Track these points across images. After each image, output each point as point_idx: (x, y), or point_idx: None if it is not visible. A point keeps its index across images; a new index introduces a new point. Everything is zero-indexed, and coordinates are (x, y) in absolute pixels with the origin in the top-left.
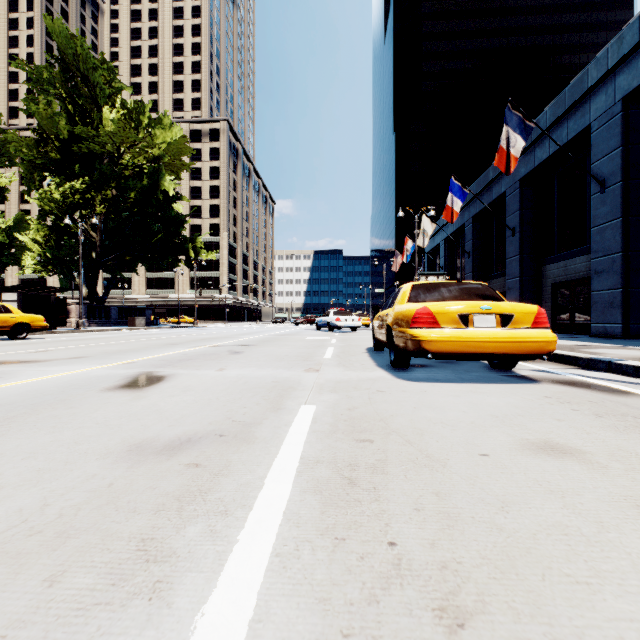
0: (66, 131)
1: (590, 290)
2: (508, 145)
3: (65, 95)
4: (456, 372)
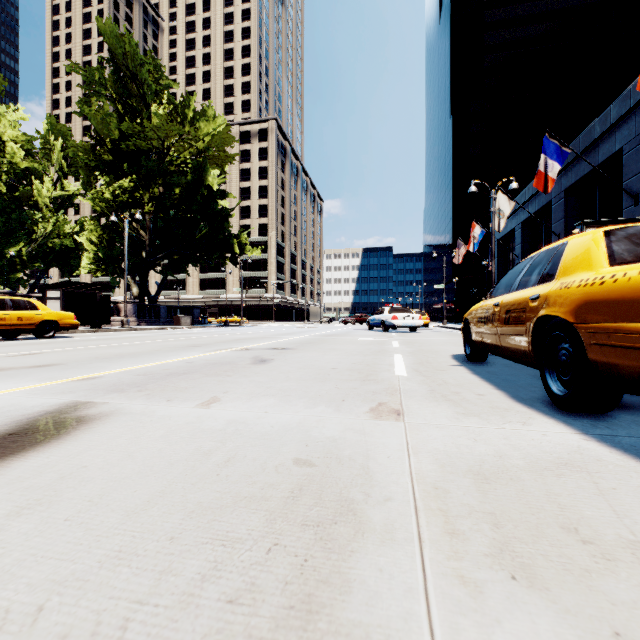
0: (117, 131)
1: None
2: None
3: (115, 95)
4: None
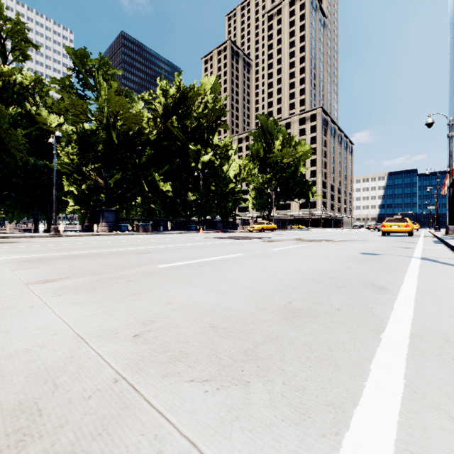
0: (262, 154)
1: None
2: None
3: (263, 141)
4: (395, 236)
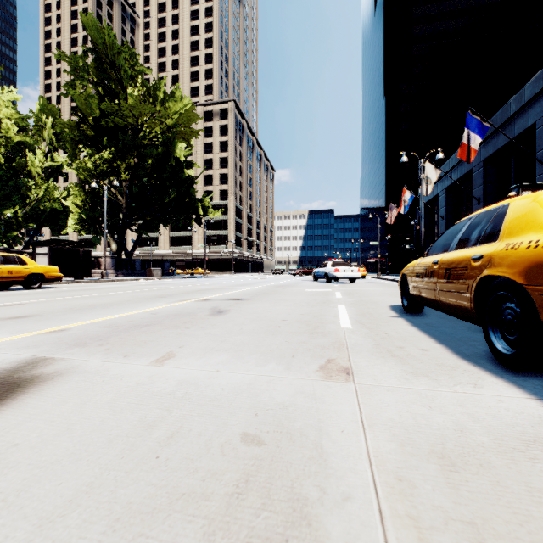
0: (98, 110)
1: None
2: None
3: (96, 79)
4: None
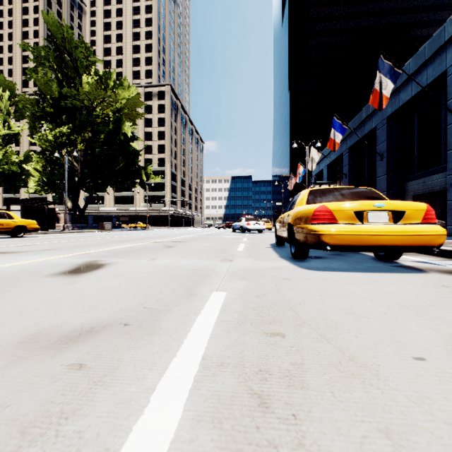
0: (57, 92)
1: (445, 200)
2: (380, 87)
3: (56, 67)
4: (348, 262)
